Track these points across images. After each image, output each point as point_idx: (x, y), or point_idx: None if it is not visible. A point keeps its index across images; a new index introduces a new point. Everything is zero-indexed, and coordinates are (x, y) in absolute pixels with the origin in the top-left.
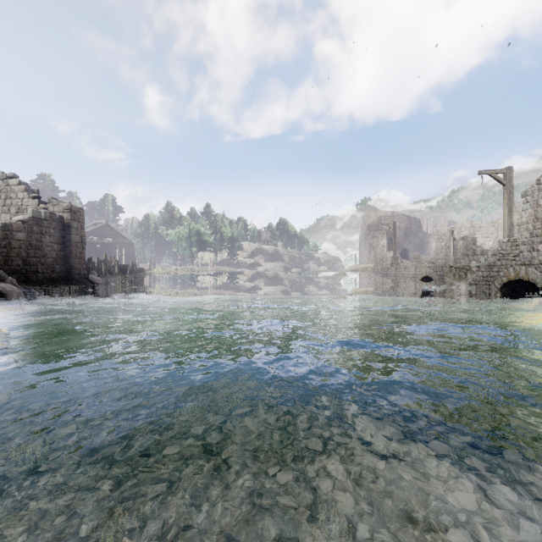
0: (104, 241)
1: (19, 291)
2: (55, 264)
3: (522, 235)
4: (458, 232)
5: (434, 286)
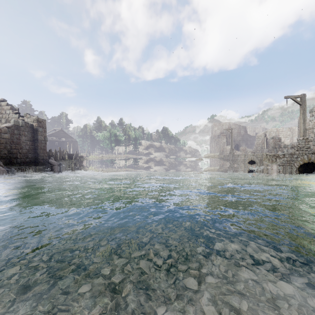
0: (60, 140)
1: (3, 170)
2: (28, 153)
3: (309, 135)
4: (269, 134)
5: (256, 166)
